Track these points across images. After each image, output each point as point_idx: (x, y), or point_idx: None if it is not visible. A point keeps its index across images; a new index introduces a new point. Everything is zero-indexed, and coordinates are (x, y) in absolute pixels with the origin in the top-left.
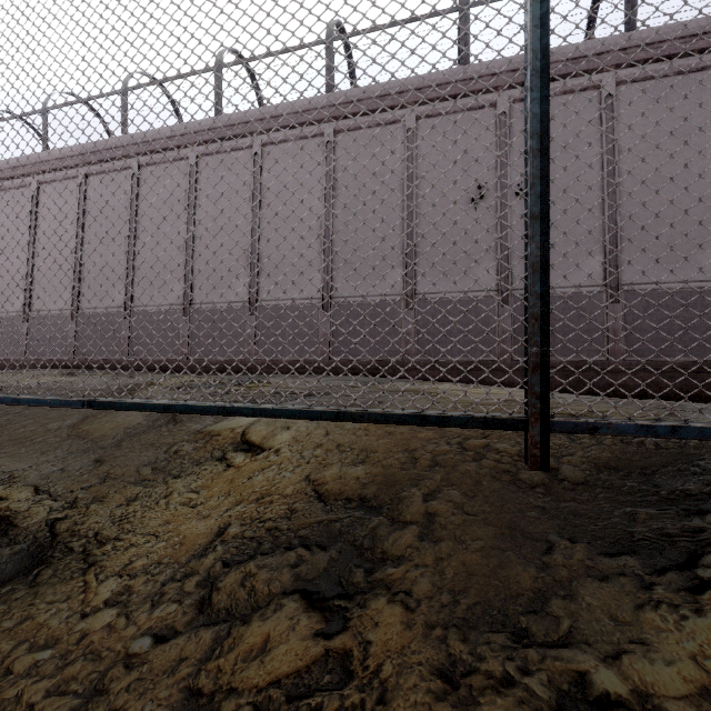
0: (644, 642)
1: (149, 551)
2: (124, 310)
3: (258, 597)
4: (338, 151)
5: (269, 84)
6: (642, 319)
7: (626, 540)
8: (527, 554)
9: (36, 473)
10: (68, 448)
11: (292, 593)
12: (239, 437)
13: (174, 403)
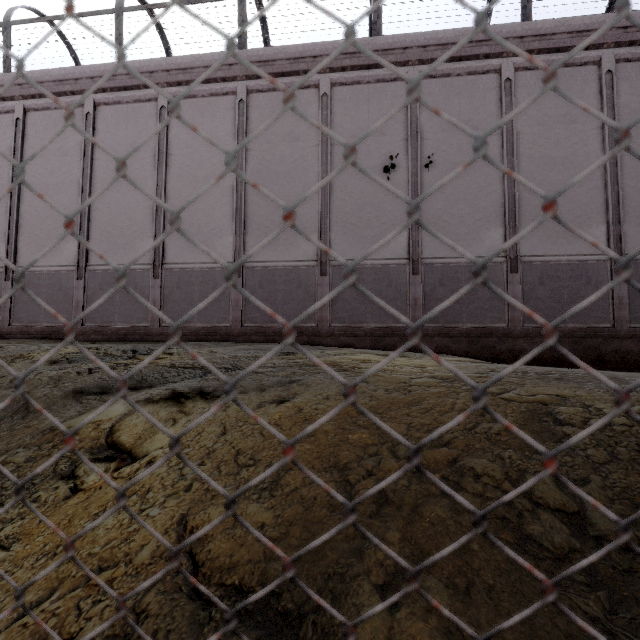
0: None
1: None
2: (5, 270)
3: None
4: (251, 111)
5: None
6: None
7: None
8: None
9: None
10: None
11: None
12: (104, 437)
13: None
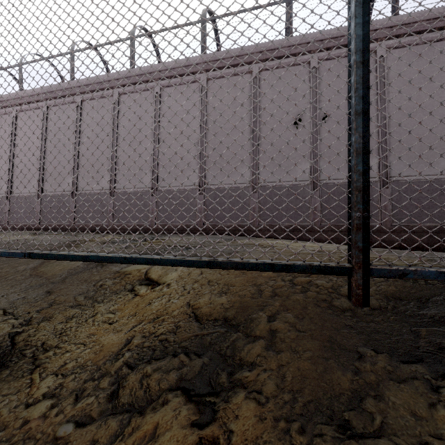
0: (440, 435)
1: (78, 356)
2: (72, 193)
3: (151, 392)
4: (209, 91)
5: (158, 21)
6: (440, 191)
7: (414, 351)
8: (343, 362)
9: (5, 300)
10: (29, 283)
11: (176, 390)
12: (143, 275)
13: (89, 255)
